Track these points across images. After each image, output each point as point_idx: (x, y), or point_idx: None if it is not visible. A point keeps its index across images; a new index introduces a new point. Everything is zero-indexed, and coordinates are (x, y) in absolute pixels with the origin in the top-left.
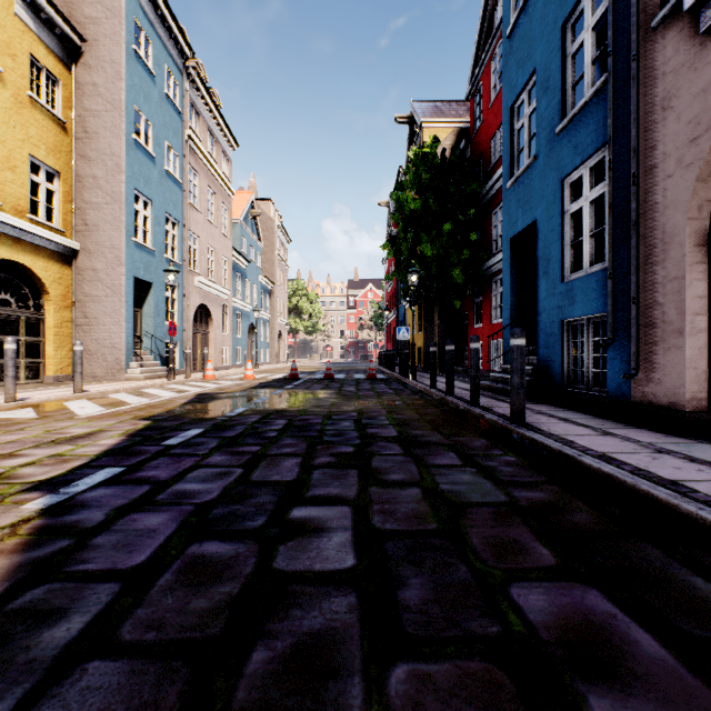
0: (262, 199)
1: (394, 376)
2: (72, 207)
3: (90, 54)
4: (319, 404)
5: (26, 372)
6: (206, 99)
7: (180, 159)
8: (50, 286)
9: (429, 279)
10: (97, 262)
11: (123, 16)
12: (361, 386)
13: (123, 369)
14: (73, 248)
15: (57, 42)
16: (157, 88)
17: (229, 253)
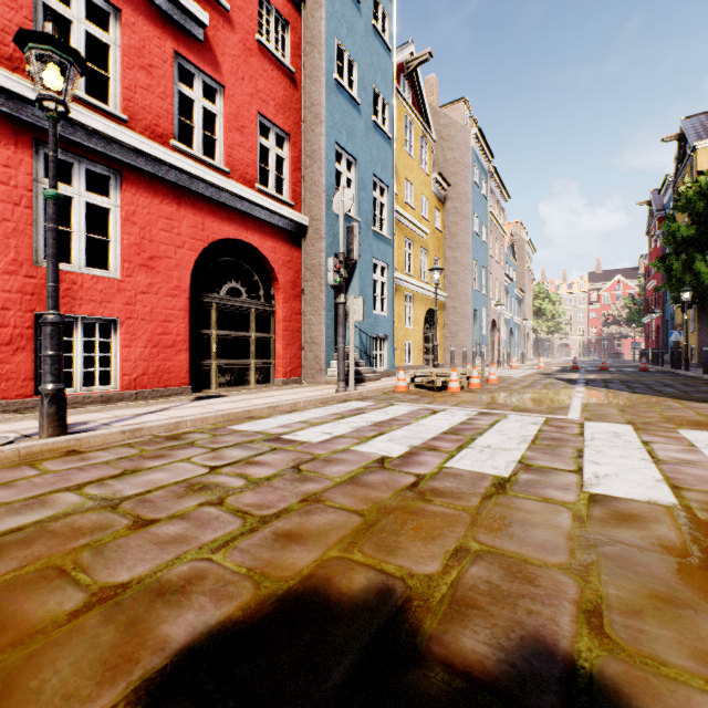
0: (512, 223)
1: (664, 370)
2: (443, 275)
3: (452, 192)
4: (623, 378)
5: (431, 362)
6: (496, 181)
7: (486, 229)
8: (438, 318)
9: (703, 290)
10: (456, 303)
11: (470, 166)
12: (639, 373)
13: (470, 361)
14: (445, 297)
15: (440, 193)
16: (479, 194)
17: (503, 279)
